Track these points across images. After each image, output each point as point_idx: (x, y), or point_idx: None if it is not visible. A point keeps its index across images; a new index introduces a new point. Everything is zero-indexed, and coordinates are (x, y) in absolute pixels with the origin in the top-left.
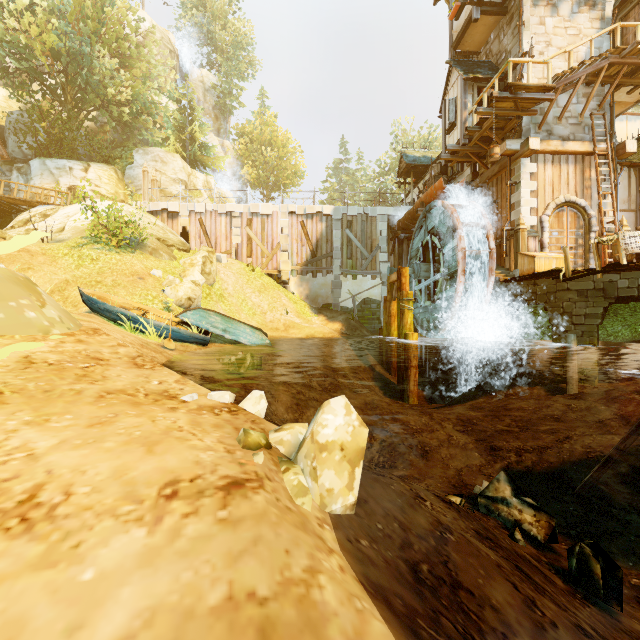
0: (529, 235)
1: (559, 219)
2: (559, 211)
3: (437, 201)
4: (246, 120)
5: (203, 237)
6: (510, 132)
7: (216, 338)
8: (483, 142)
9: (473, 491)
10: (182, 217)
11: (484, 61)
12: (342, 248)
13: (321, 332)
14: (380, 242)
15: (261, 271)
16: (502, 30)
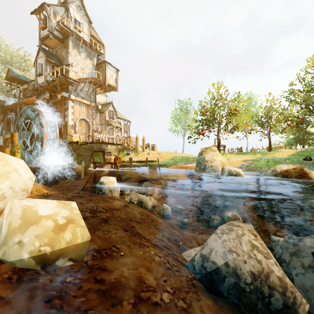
0: (71, 128)
1: (81, 124)
2: (81, 121)
3: (33, 106)
4: None
5: None
6: (65, 88)
7: None
8: (54, 87)
9: None
10: None
11: (55, 54)
12: None
13: None
14: None
15: None
16: (62, 48)
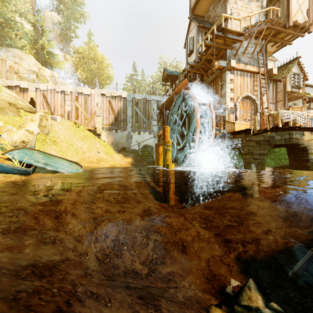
0: (230, 112)
1: (243, 105)
2: (243, 100)
3: (184, 91)
4: (80, 45)
5: (45, 105)
6: (220, 58)
7: (41, 169)
8: (207, 62)
9: (225, 290)
10: (30, 91)
11: (207, 20)
12: (132, 116)
13: (119, 163)
14: (153, 114)
15: (84, 127)
16: (216, 5)
